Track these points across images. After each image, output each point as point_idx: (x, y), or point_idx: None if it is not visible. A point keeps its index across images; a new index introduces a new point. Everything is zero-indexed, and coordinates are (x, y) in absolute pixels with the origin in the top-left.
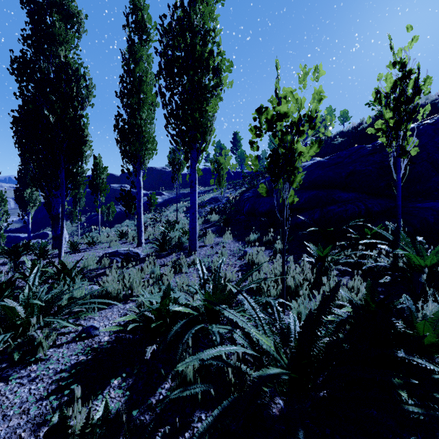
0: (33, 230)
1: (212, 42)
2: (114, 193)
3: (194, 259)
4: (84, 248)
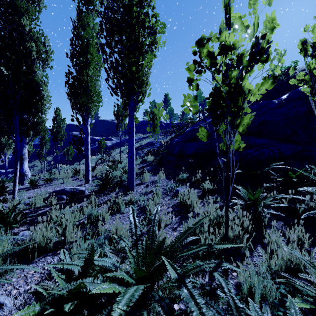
0: (12, 166)
1: (148, 6)
2: (75, 139)
3: (131, 198)
4: (42, 184)
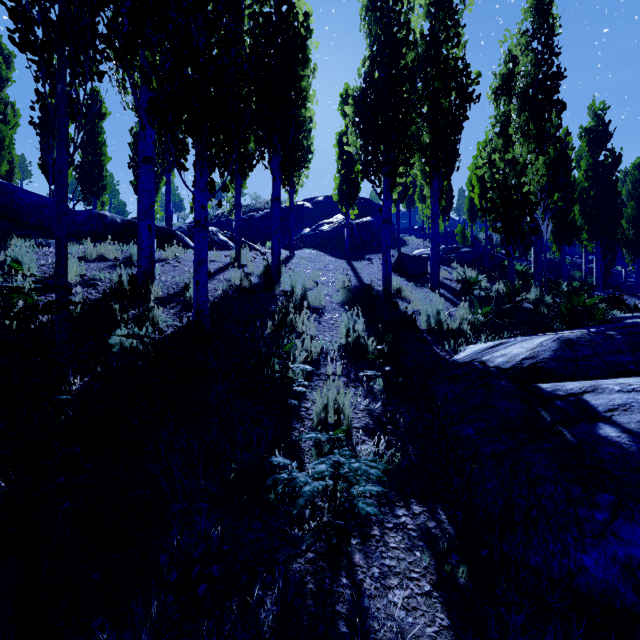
0: None
1: None
2: None
3: None
4: None
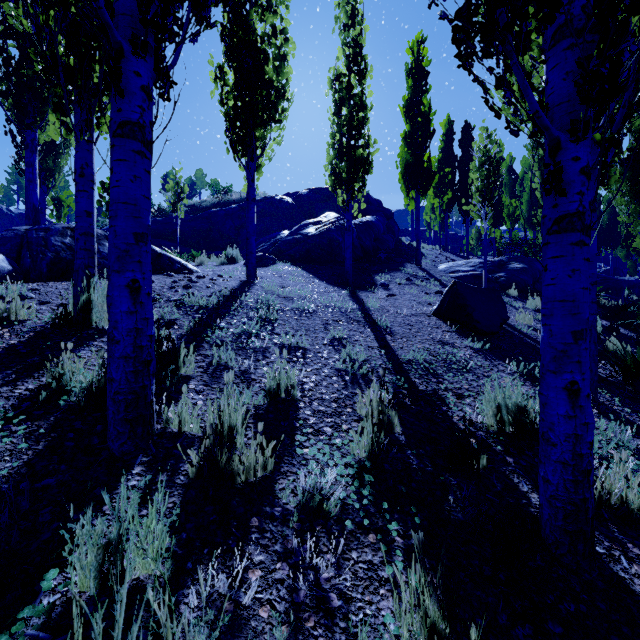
0: None
1: None
2: None
3: None
4: None
